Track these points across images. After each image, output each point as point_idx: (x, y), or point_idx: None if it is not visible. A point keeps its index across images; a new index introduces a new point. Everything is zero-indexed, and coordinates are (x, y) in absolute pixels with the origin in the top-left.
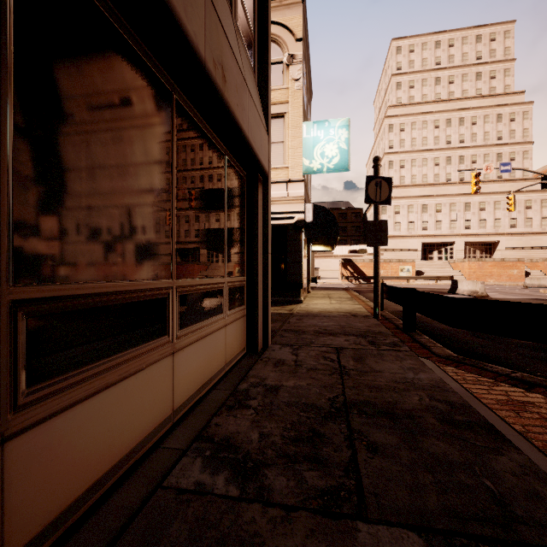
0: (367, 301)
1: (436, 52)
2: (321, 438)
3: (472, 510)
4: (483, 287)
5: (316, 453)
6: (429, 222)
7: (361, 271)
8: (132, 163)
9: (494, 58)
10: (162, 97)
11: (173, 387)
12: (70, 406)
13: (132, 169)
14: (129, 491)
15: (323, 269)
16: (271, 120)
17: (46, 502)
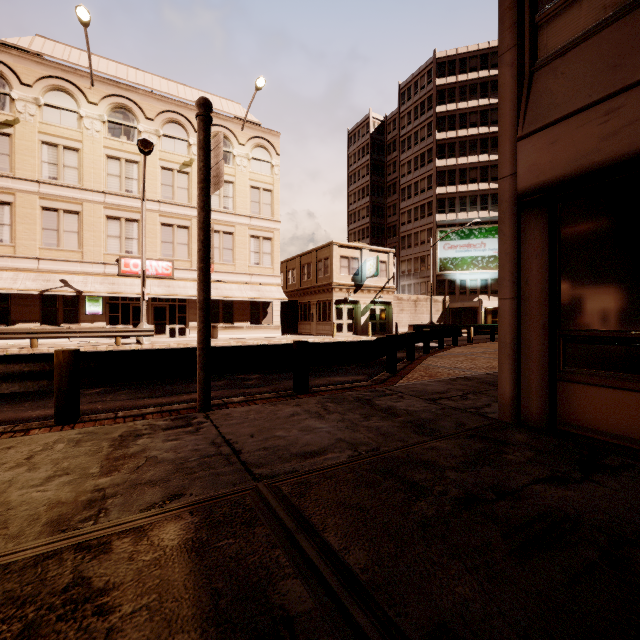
0: None
1: None
2: None
3: None
4: None
5: None
6: None
7: None
8: None
9: None
10: None
11: None
12: None
13: None
14: None
15: None
16: None
17: None
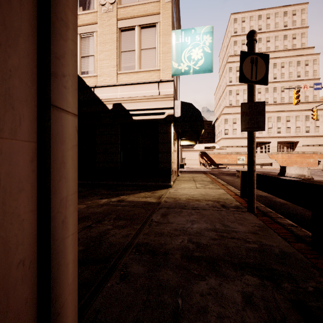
0: (225, 184)
1: (258, 22)
2: None
3: None
4: (309, 172)
5: None
6: None
7: (212, 160)
8: None
9: (295, 26)
10: None
11: None
12: None
13: None
14: None
15: (188, 159)
16: (145, 29)
17: None
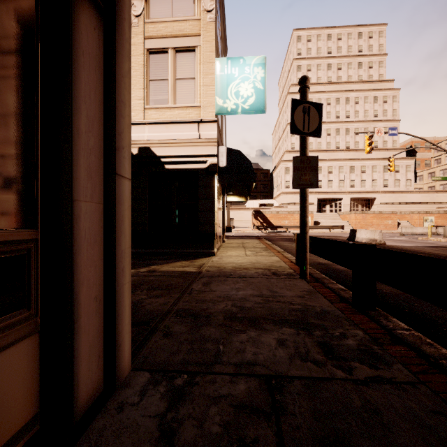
0: (282, 251)
1: (328, 43)
2: None
3: None
4: (381, 236)
5: None
6: (323, 181)
7: (269, 221)
8: None
9: (371, 52)
10: None
11: None
12: None
13: None
14: None
15: (237, 220)
16: (181, 54)
17: None
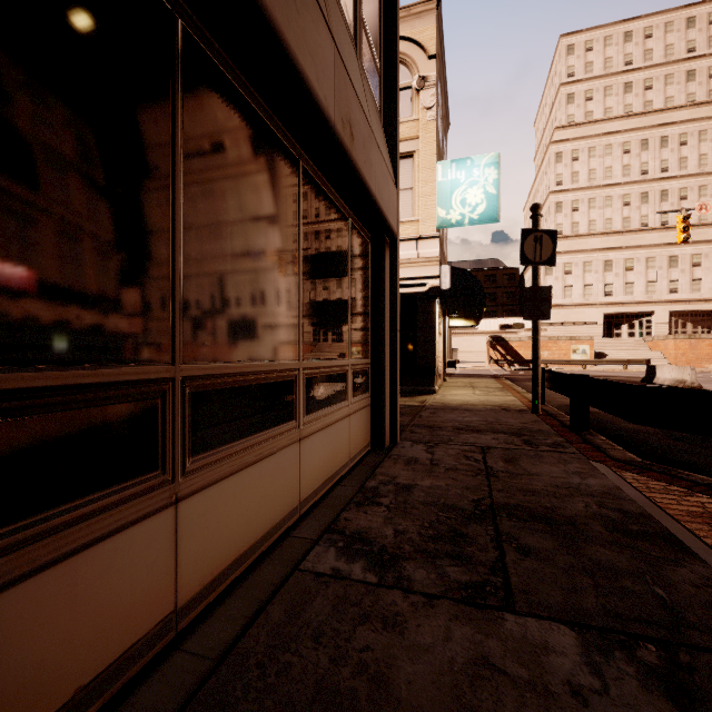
0: (523, 392)
1: (625, 47)
2: (464, 538)
3: (635, 613)
4: (693, 375)
5: (458, 551)
6: (615, 285)
7: (516, 352)
8: (265, 241)
9: None
10: (290, 166)
11: (299, 477)
12: (219, 479)
13: (266, 247)
14: (268, 571)
15: (464, 350)
16: None
17: (203, 565)
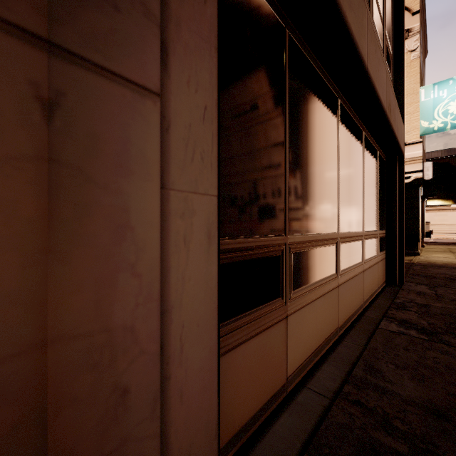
0: None
1: None
2: None
3: None
4: None
5: None
6: None
7: None
8: (354, 176)
9: None
10: (360, 136)
11: (363, 289)
12: (345, 281)
13: (355, 179)
14: (363, 325)
15: (435, 223)
16: None
17: (342, 314)
